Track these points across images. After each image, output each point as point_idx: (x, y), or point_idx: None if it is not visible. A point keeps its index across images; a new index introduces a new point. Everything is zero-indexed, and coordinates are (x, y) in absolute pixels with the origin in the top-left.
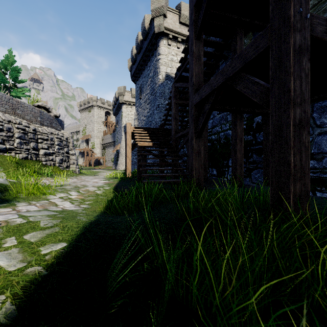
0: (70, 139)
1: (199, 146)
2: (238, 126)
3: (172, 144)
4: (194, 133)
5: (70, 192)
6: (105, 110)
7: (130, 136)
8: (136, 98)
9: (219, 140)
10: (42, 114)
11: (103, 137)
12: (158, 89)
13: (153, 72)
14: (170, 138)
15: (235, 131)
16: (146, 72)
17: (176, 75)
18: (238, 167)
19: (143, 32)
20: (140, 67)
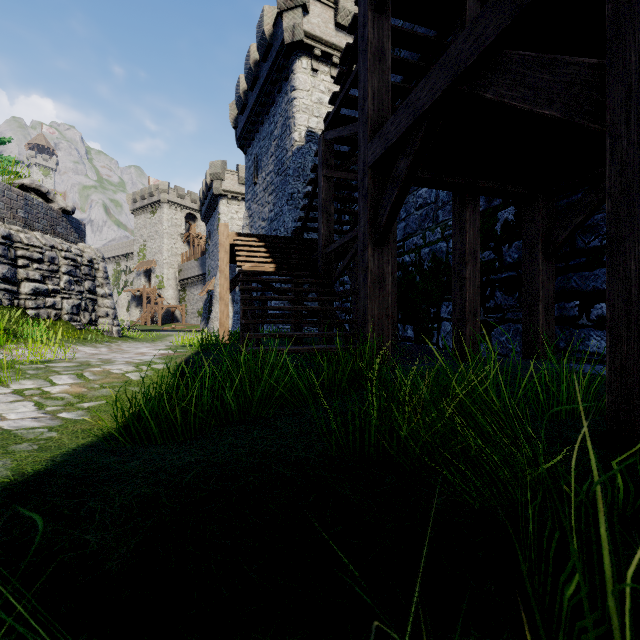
0: (98, 262)
1: (380, 266)
2: (469, 223)
3: (319, 268)
4: (370, 233)
5: (54, 378)
6: (186, 210)
7: (226, 252)
8: (247, 183)
9: (419, 265)
10: (30, 204)
11: (182, 265)
12: (291, 162)
13: (280, 128)
14: (315, 257)
15: (462, 234)
16: (268, 129)
17: (327, 114)
18: (469, 317)
19: (261, 44)
20: (255, 119)
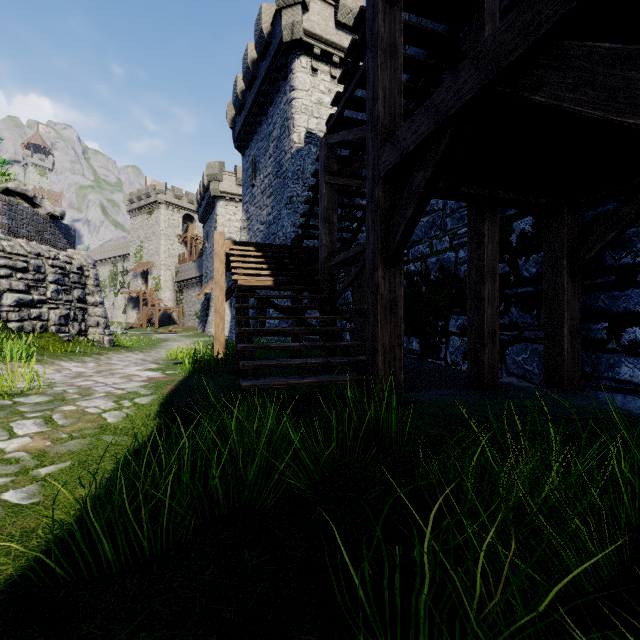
0: (89, 269)
1: (392, 289)
2: (488, 238)
3: (321, 282)
4: (380, 252)
5: (16, 425)
6: (183, 211)
7: (222, 262)
8: (245, 185)
9: (426, 274)
10: (14, 210)
11: (180, 266)
12: (289, 164)
13: (279, 129)
14: (316, 269)
15: (480, 249)
16: (266, 130)
17: (329, 116)
18: (488, 340)
19: (259, 43)
20: (253, 119)
